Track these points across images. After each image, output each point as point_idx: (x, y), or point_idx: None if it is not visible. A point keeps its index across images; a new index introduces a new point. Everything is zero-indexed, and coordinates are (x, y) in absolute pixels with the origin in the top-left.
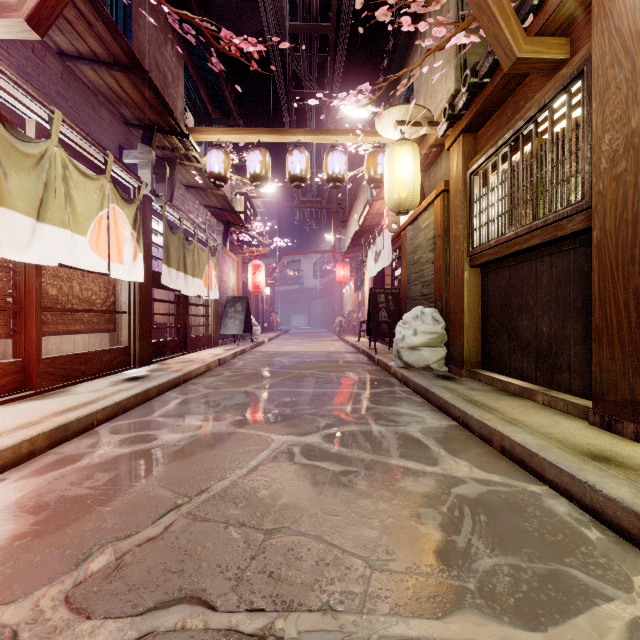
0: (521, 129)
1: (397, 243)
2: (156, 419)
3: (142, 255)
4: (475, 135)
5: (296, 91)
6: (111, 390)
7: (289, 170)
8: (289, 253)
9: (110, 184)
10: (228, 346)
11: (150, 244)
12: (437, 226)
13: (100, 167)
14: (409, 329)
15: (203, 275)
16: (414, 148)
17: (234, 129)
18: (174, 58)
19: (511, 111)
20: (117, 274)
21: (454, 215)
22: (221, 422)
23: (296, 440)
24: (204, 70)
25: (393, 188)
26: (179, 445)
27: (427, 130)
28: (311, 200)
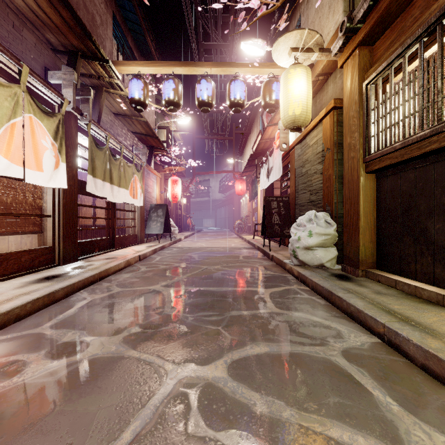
0: (441, 17)
1: (285, 161)
2: (44, 332)
3: (64, 164)
4: (370, 48)
5: (205, 43)
6: (11, 294)
7: (198, 96)
8: (200, 173)
9: (25, 94)
10: (151, 243)
11: (76, 156)
12: (326, 141)
13: (18, 79)
14: (304, 231)
15: (129, 186)
16: (307, 70)
17: (151, 62)
18: (103, 5)
19: (419, 10)
20: (34, 180)
21: (348, 125)
22: (114, 337)
23: (195, 374)
24: (130, 21)
25: (288, 106)
26: (42, 385)
27: (318, 56)
28: (217, 133)
